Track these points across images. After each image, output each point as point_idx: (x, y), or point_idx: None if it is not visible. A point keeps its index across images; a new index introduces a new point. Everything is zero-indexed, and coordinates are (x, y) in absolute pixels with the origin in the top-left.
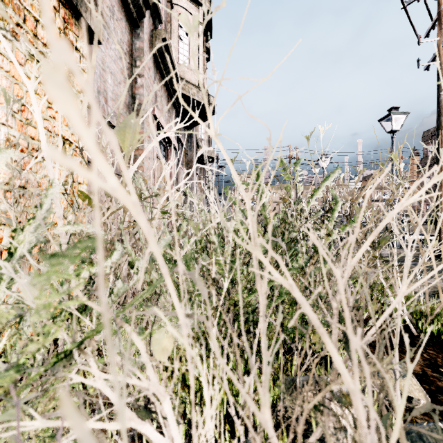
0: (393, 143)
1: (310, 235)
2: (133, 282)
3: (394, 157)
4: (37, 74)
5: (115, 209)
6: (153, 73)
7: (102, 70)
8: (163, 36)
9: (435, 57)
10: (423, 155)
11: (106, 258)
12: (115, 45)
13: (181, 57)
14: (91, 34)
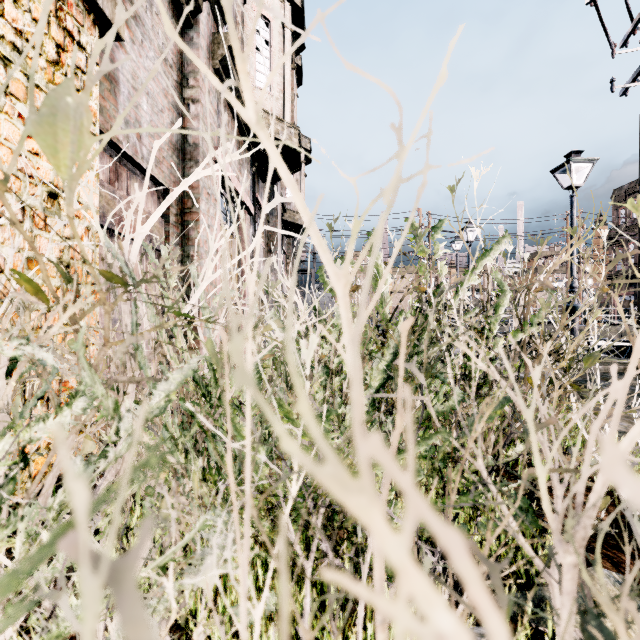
0: (573, 205)
1: (473, 358)
2: (105, 462)
3: (634, 206)
4: (3, 79)
5: (79, 307)
6: (214, 98)
7: (133, 89)
8: (229, 42)
9: (636, 76)
10: (614, 224)
11: (61, 408)
12: (155, 52)
13: (259, 77)
14: (105, 23)
